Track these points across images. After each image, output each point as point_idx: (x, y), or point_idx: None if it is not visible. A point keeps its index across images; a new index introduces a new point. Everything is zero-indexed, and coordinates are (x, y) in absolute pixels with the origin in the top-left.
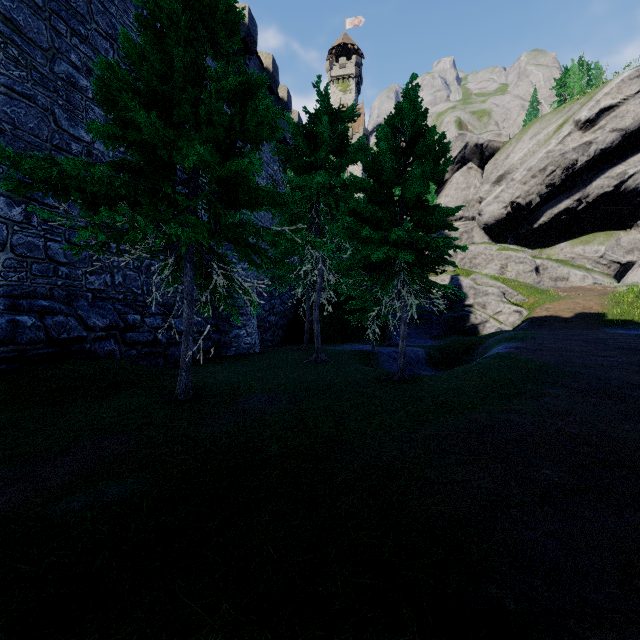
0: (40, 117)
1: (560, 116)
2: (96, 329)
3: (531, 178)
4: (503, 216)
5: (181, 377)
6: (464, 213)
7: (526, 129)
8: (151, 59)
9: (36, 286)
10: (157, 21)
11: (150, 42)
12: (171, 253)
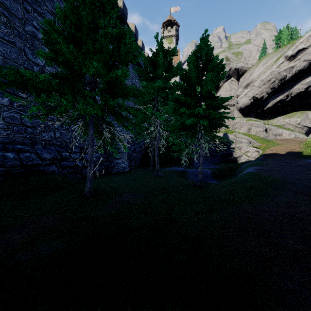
0: (18, 53)
1: (277, 54)
2: (46, 159)
3: (263, 85)
4: (249, 104)
5: (87, 184)
6: (229, 102)
7: (260, 60)
8: (70, 18)
9: (15, 138)
10: (75, 0)
11: (70, 9)
12: (82, 120)
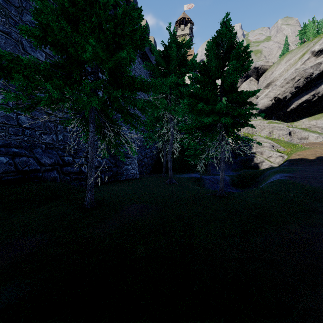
0: (14, 45)
1: (302, 49)
2: (46, 165)
3: (286, 84)
4: (270, 105)
5: (87, 194)
6: None
7: (282, 58)
8: None
9: (11, 140)
10: None
11: None
12: (79, 116)
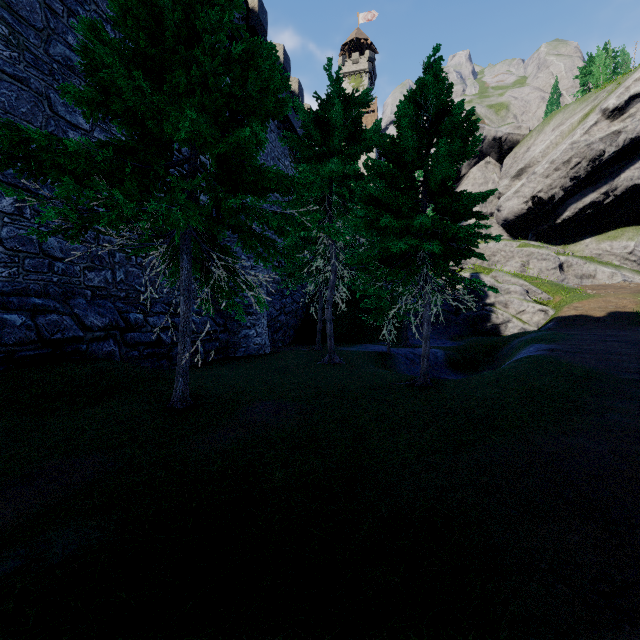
0: (33, 102)
1: (585, 105)
2: (94, 329)
3: (554, 171)
4: (523, 211)
5: (177, 383)
6: (482, 209)
7: (548, 120)
8: (137, 13)
9: (29, 282)
10: None
11: None
12: (164, 242)
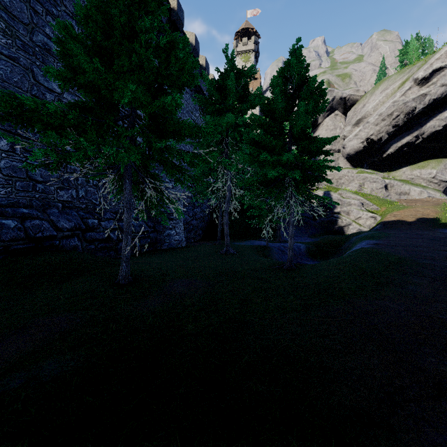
0: (22, 74)
1: (403, 76)
2: (64, 230)
3: (381, 121)
4: (361, 149)
5: (122, 266)
6: (332, 147)
7: (377, 86)
8: (95, 18)
9: (19, 198)
10: None
11: (94, 4)
12: (113, 171)
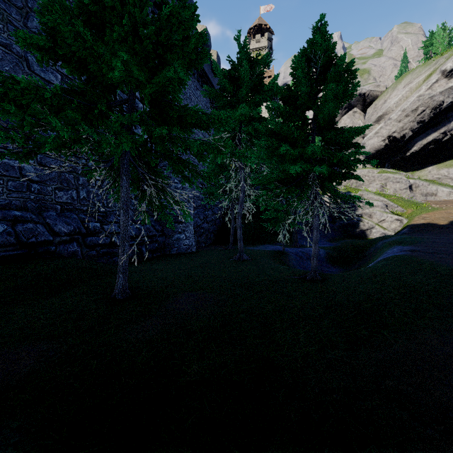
0: (15, 62)
1: (428, 68)
2: (61, 234)
3: (405, 117)
4: (382, 147)
5: (118, 278)
6: None
7: (400, 80)
8: None
9: (11, 199)
10: None
11: None
12: (105, 165)
